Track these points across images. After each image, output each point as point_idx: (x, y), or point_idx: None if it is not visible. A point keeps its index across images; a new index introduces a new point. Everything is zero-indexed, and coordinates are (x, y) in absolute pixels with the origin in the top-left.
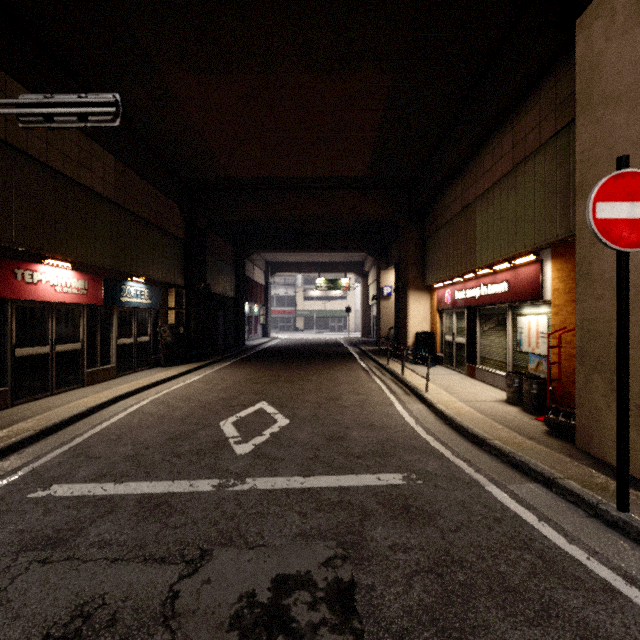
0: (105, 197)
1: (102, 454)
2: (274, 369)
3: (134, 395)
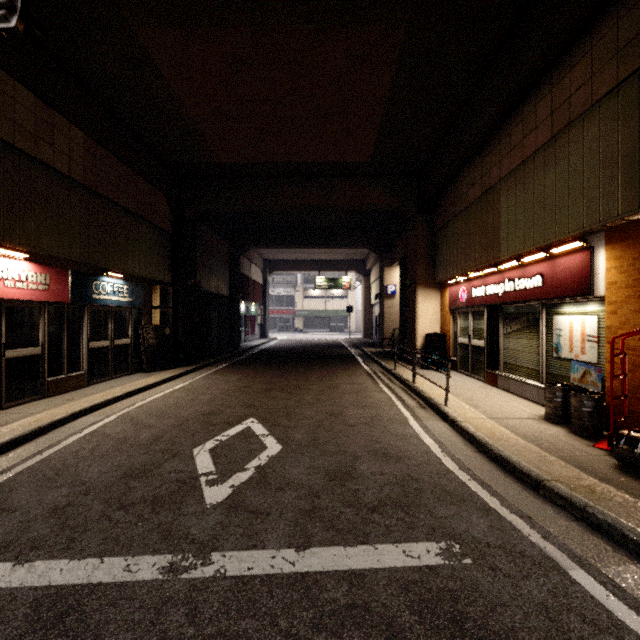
0: (72, 178)
1: (22, 504)
2: (269, 374)
3: (101, 409)
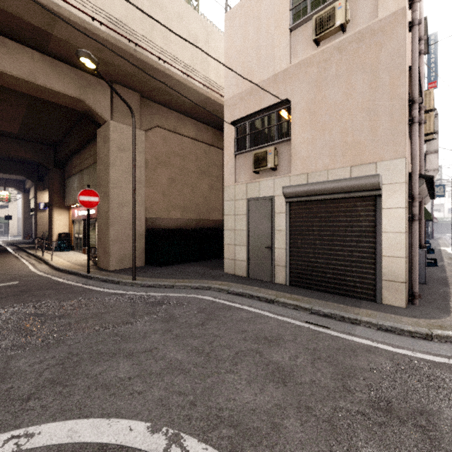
0: None
1: None
2: None
3: None
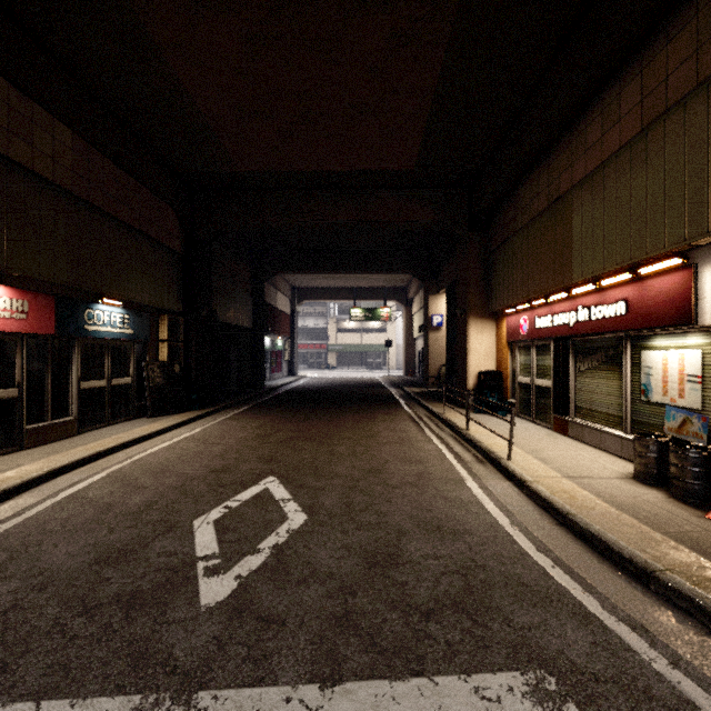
0: (56, 185)
1: None
2: (296, 420)
3: (89, 464)
